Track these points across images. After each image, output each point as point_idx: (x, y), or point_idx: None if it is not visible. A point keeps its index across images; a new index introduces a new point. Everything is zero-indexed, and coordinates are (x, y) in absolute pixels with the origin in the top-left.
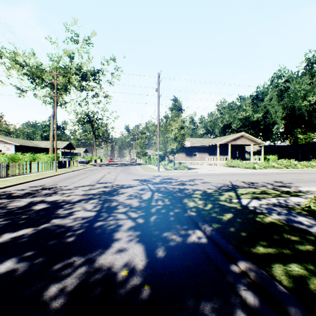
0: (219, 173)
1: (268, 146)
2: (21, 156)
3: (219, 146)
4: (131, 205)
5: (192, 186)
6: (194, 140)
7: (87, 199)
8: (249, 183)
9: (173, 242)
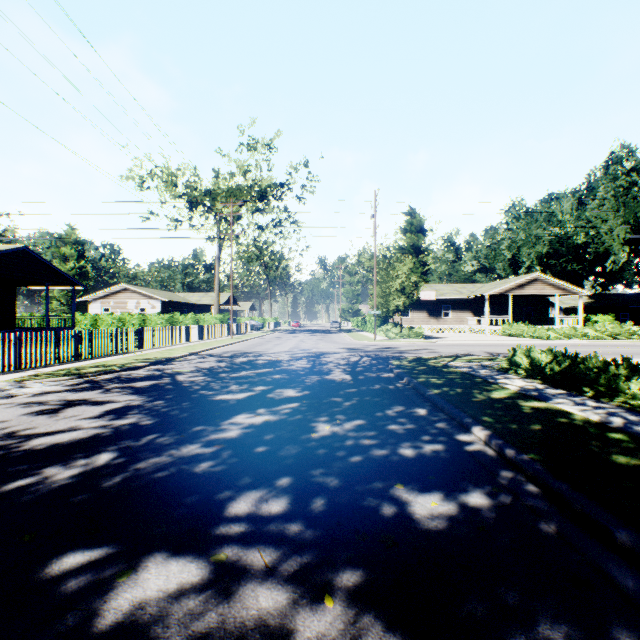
0: (471, 344)
1: (609, 295)
2: (181, 318)
3: (494, 298)
4: (339, 363)
5: (411, 354)
6: (445, 288)
7: (297, 359)
8: (493, 354)
9: (370, 375)
